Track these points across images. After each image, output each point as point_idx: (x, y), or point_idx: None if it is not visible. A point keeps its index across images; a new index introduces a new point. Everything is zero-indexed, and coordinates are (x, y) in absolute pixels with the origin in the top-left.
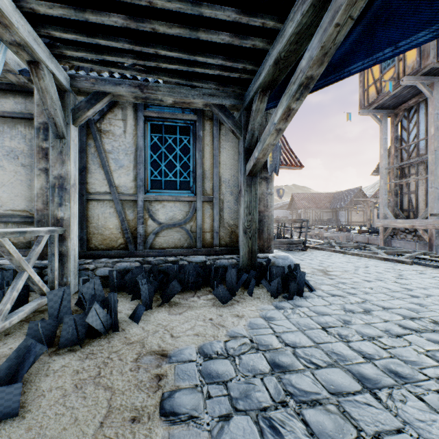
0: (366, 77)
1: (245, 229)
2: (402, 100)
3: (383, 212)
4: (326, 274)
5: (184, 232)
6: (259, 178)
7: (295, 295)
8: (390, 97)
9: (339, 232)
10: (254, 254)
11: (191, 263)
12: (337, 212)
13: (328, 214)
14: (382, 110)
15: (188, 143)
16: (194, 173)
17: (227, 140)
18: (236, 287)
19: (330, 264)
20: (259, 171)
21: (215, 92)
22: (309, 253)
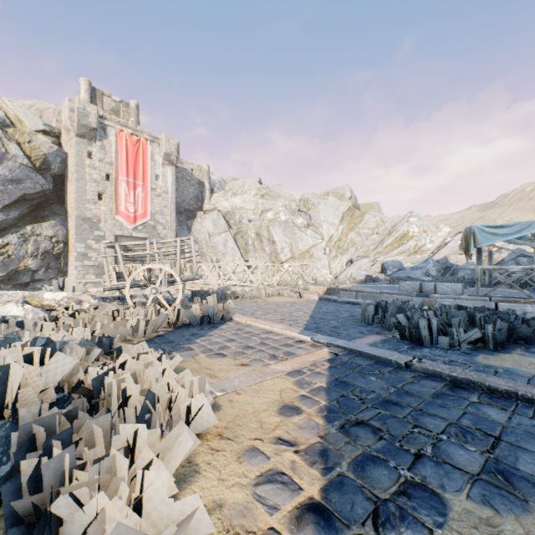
0: None
1: None
2: None
3: None
4: None
5: None
6: None
7: None
8: None
9: None
10: None
11: None
12: None
13: None
14: None
15: None
16: None
17: None
18: None
19: None
20: None
21: None
22: None
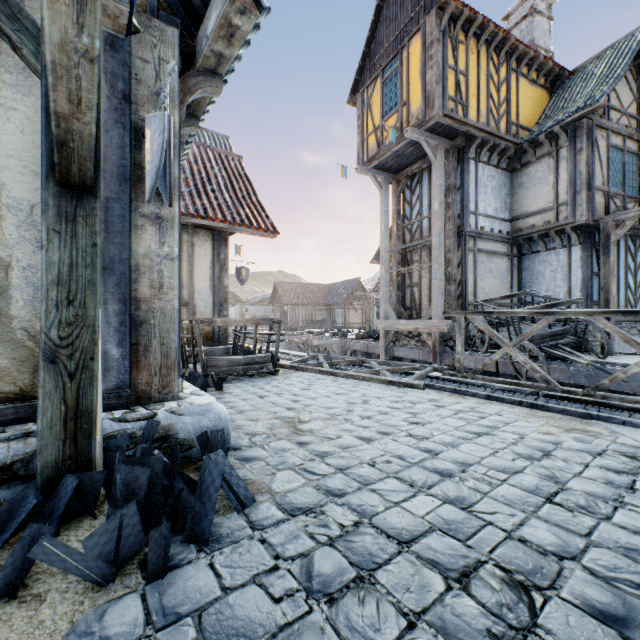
0: (366, 121)
1: (54, 349)
2: (406, 163)
3: (385, 311)
4: (297, 430)
5: None
6: (138, 215)
7: (187, 544)
8: (393, 155)
9: (334, 337)
10: (88, 422)
11: None
12: (333, 310)
13: (323, 313)
14: (383, 172)
15: None
16: None
17: (25, 90)
18: None
19: (309, 402)
20: (138, 198)
21: None
22: (280, 379)
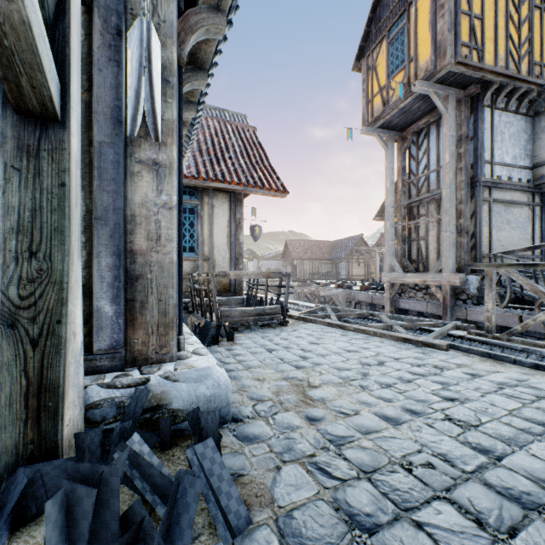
0: (371, 83)
1: (13, 310)
2: (412, 119)
3: (390, 264)
4: (306, 398)
5: None
6: (133, 161)
7: None
8: (399, 112)
9: (339, 288)
10: (53, 399)
11: None
12: (337, 263)
13: (328, 266)
14: (388, 131)
15: None
16: None
17: None
18: None
19: (318, 359)
20: (133, 143)
21: None
22: (289, 330)
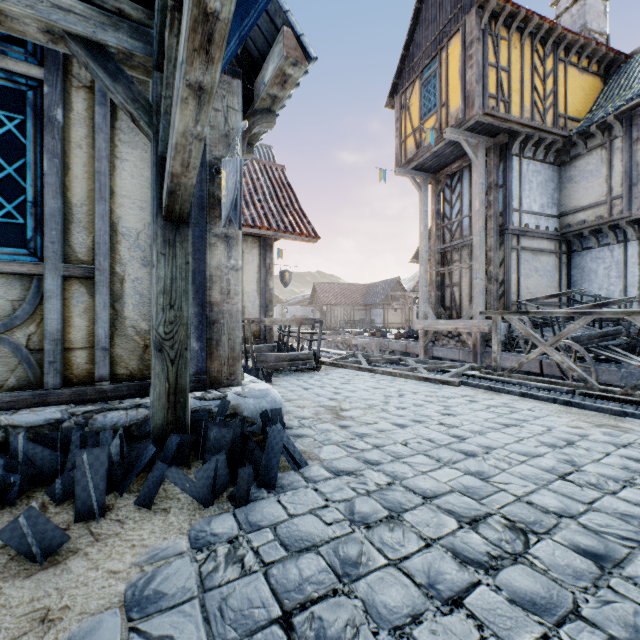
0: (404, 123)
1: (161, 341)
2: (445, 162)
3: (424, 311)
4: (339, 416)
5: (5, 352)
6: (211, 236)
7: (259, 488)
8: (432, 155)
9: (373, 337)
10: (183, 397)
11: (12, 429)
12: (372, 310)
13: (361, 313)
14: (422, 173)
15: (19, 132)
16: (39, 206)
17: (133, 145)
18: (125, 482)
19: (349, 394)
20: (211, 222)
21: (74, 3)
22: (322, 374)
